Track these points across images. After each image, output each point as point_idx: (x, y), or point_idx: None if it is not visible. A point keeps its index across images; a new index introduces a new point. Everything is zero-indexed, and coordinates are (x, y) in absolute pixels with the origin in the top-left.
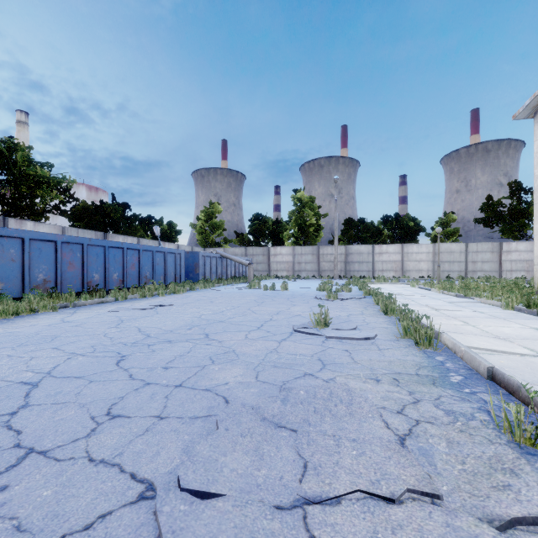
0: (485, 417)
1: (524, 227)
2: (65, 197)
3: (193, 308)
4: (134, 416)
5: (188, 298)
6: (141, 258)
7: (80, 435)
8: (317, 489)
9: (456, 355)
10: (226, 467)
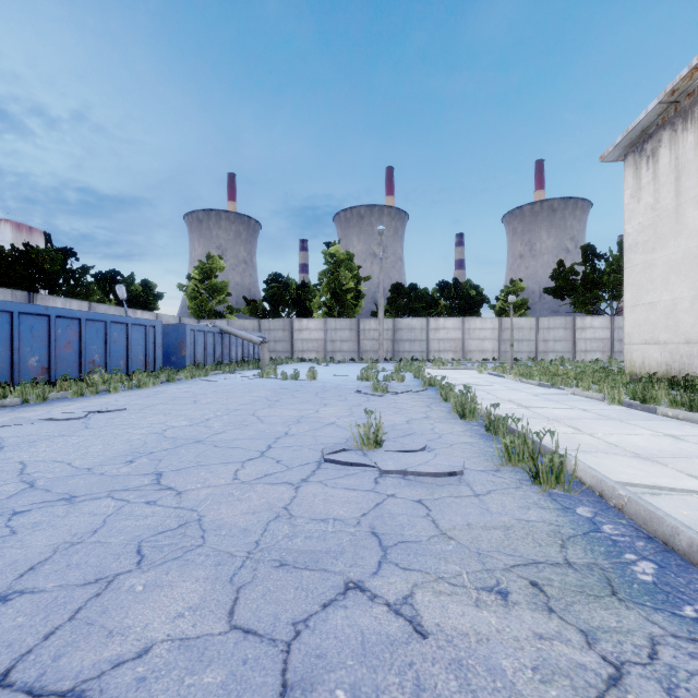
0: None
1: (599, 299)
2: None
3: (159, 414)
4: None
5: (158, 396)
6: (84, 332)
7: None
8: None
9: (606, 500)
10: None
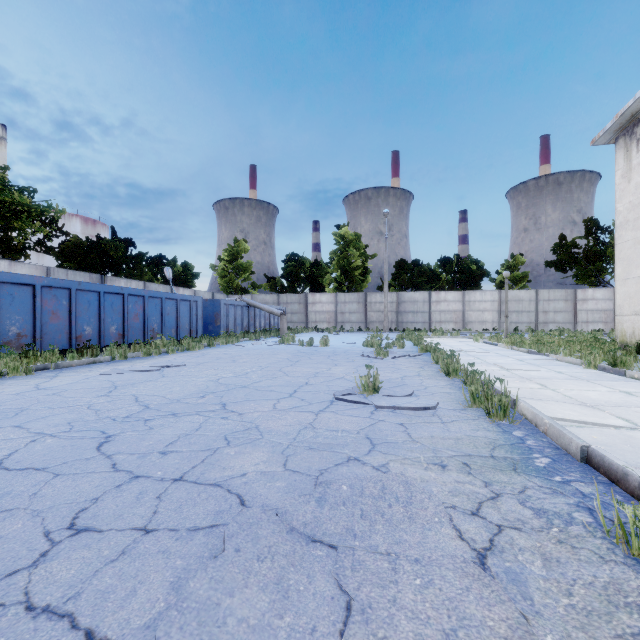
0: (587, 518)
1: (602, 271)
2: (51, 231)
3: (210, 369)
4: (107, 529)
5: (205, 357)
6: (147, 307)
7: (21, 564)
8: None
9: (538, 428)
10: (232, 616)
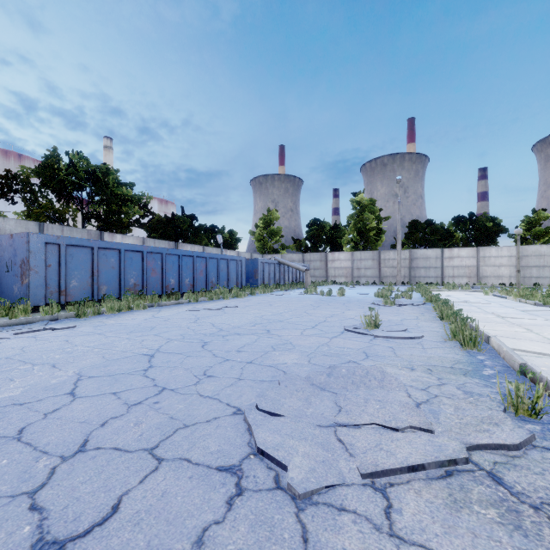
0: (499, 397)
1: None
2: (144, 212)
3: (255, 309)
4: (221, 377)
5: (250, 302)
6: (208, 265)
7: (190, 383)
8: (346, 420)
9: (500, 355)
10: (286, 404)
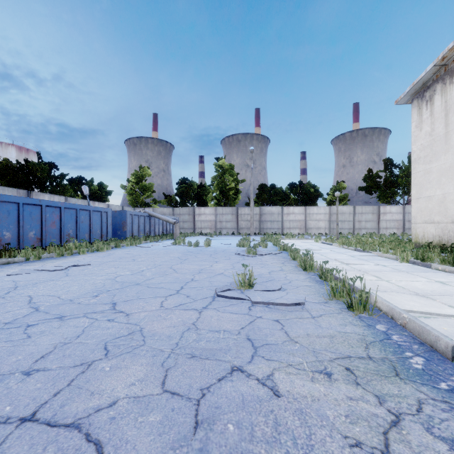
0: None
1: (395, 194)
2: None
3: (111, 267)
4: None
5: (110, 256)
6: (63, 216)
7: None
8: None
9: (395, 321)
10: None
